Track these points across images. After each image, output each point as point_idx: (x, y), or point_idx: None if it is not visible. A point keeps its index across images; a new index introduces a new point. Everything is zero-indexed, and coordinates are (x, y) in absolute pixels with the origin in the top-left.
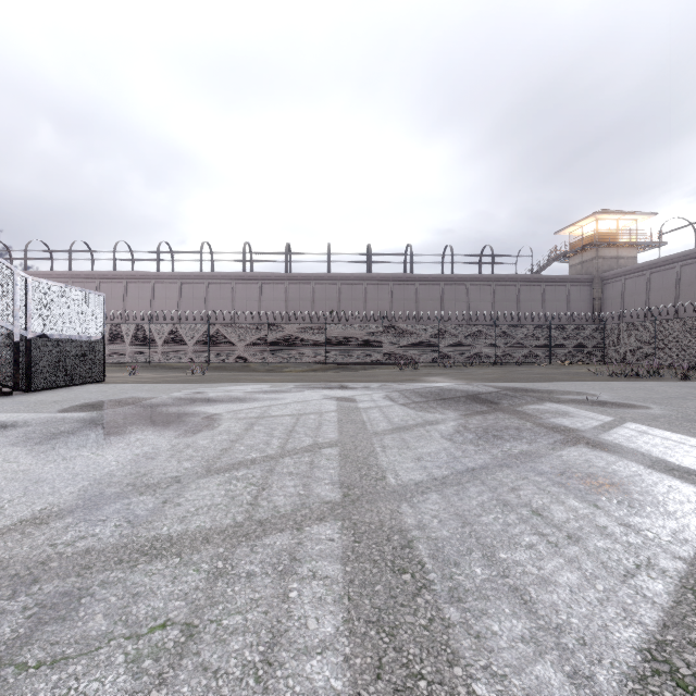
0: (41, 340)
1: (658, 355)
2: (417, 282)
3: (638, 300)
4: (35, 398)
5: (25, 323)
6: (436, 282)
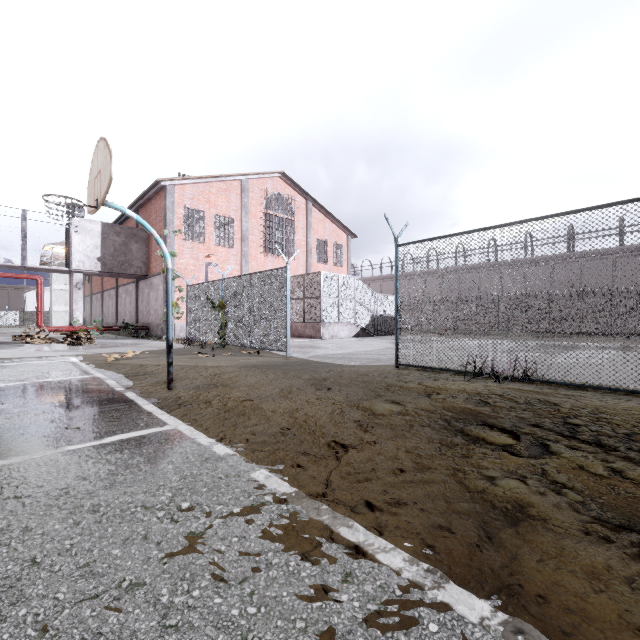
0: (380, 317)
1: None
2: None
3: None
4: (381, 337)
5: (376, 311)
6: None
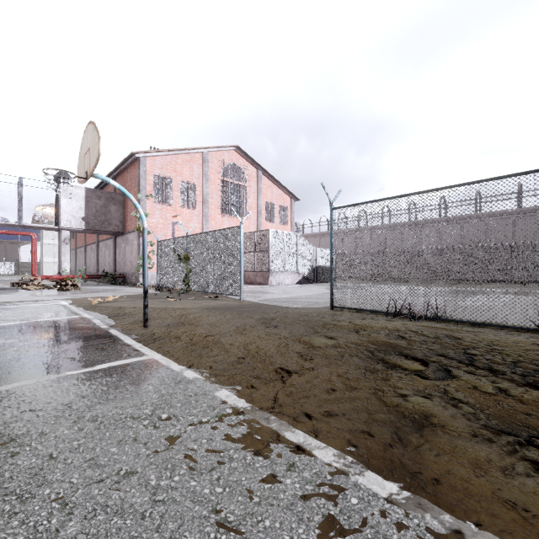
0: (319, 267)
1: None
2: None
3: None
4: (319, 284)
5: (315, 262)
6: None
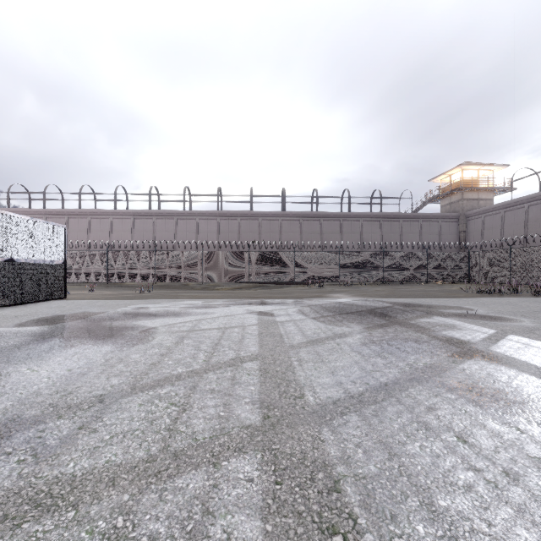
0: (9, 264)
1: (512, 276)
2: (321, 218)
3: (495, 233)
4: (0, 313)
5: None
6: (336, 218)
